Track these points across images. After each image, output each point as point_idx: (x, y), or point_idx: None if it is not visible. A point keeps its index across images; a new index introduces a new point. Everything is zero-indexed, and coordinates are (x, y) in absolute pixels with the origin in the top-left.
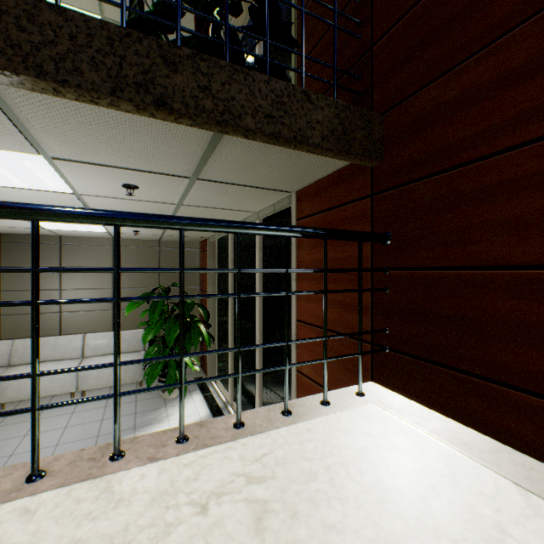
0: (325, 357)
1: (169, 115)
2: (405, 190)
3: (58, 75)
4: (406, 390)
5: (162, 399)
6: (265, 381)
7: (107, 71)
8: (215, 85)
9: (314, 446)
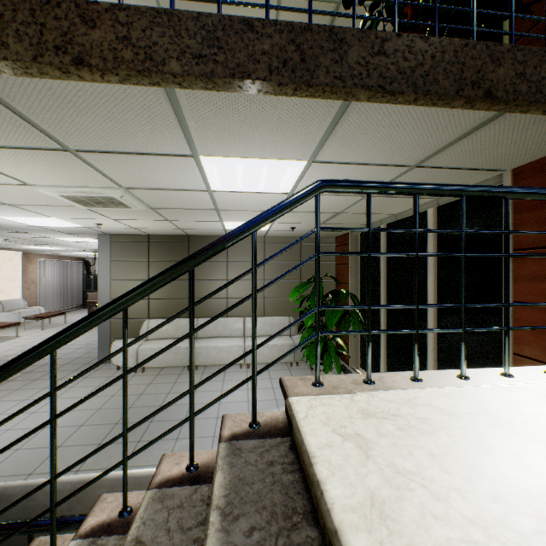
0: None
1: (488, 104)
2: None
3: (424, 87)
4: None
5: None
6: (442, 368)
7: (452, 77)
8: (528, 70)
9: None
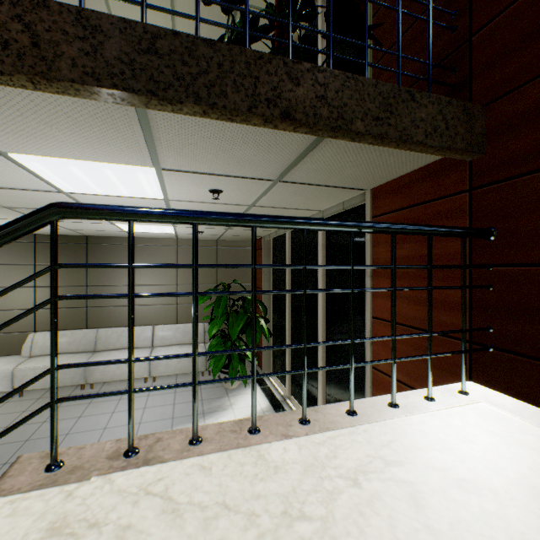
0: (430, 353)
1: (290, 125)
2: (515, 183)
3: (209, 99)
4: (517, 391)
5: (224, 388)
6: (329, 376)
7: (245, 92)
8: (330, 94)
9: (437, 438)
